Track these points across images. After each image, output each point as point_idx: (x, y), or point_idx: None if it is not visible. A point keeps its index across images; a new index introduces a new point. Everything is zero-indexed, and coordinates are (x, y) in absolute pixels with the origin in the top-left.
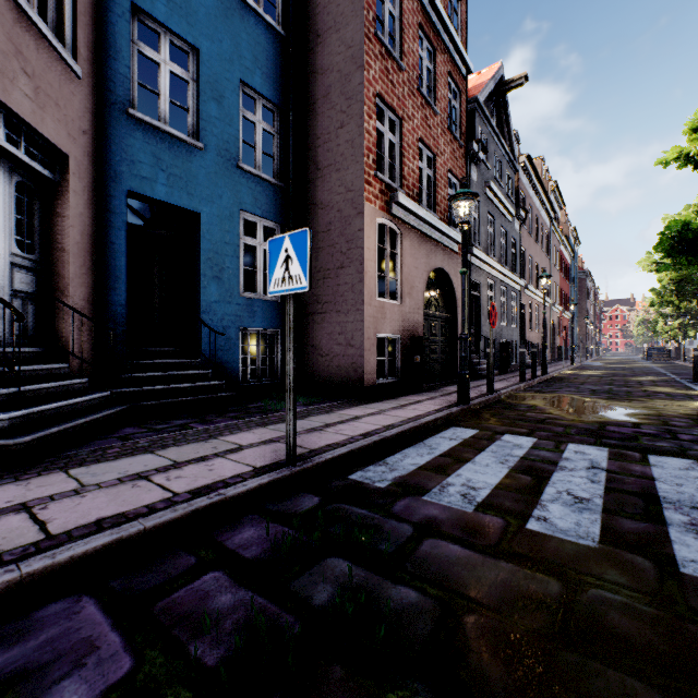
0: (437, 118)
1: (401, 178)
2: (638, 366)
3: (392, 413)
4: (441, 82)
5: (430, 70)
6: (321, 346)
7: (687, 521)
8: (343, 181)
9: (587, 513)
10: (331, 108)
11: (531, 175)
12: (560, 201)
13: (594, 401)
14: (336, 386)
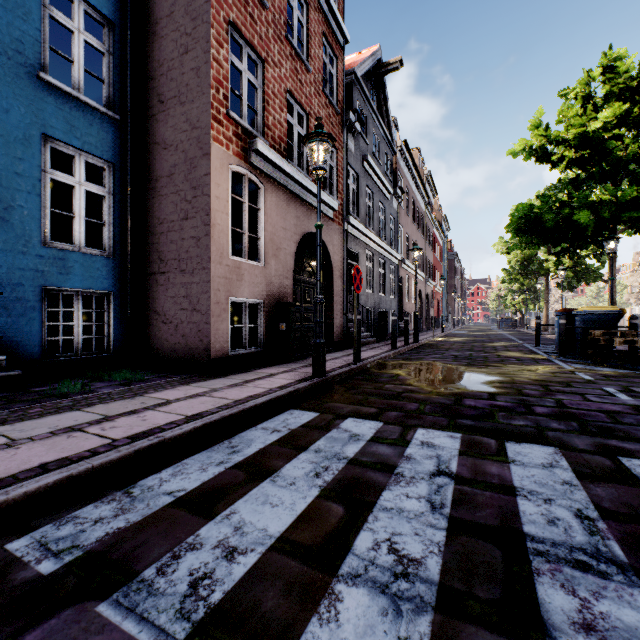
0: (311, 76)
1: (265, 127)
2: (493, 334)
3: (220, 394)
4: (314, 40)
5: (302, 24)
6: (164, 311)
7: (577, 617)
8: (188, 116)
9: (408, 615)
10: (175, 29)
11: (408, 159)
12: (433, 189)
13: (455, 368)
14: (181, 359)
